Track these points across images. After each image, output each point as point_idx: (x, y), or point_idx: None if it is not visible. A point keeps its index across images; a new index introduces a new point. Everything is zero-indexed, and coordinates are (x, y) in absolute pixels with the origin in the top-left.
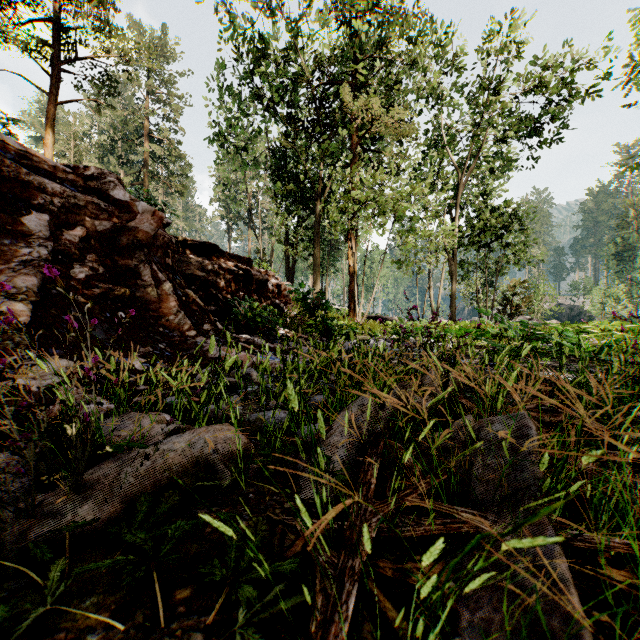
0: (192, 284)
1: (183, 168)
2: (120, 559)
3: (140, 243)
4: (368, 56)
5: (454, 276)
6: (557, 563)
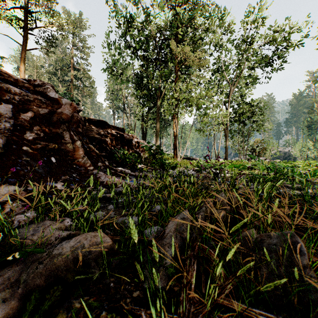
0: (93, 141)
1: (90, 83)
2: None
3: (63, 120)
4: (183, 26)
5: (227, 137)
6: None
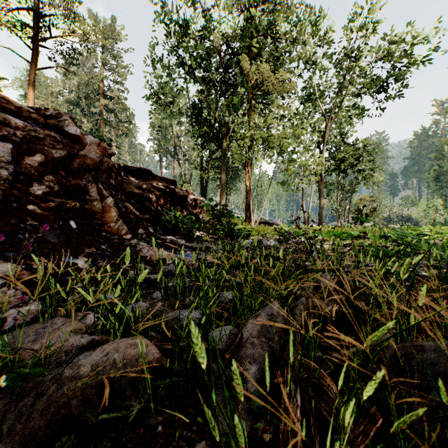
0: (131, 199)
1: (128, 117)
2: None
3: (88, 167)
4: (260, 35)
5: (321, 193)
6: None
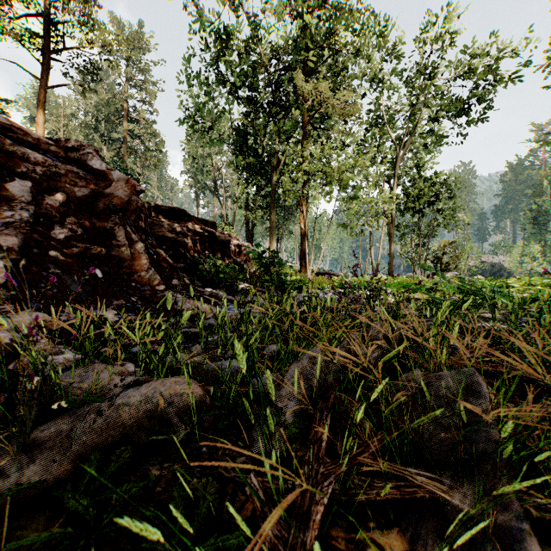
0: (163, 244)
1: (157, 144)
2: (57, 531)
3: (115, 207)
4: (317, 46)
5: (392, 237)
6: (526, 543)
